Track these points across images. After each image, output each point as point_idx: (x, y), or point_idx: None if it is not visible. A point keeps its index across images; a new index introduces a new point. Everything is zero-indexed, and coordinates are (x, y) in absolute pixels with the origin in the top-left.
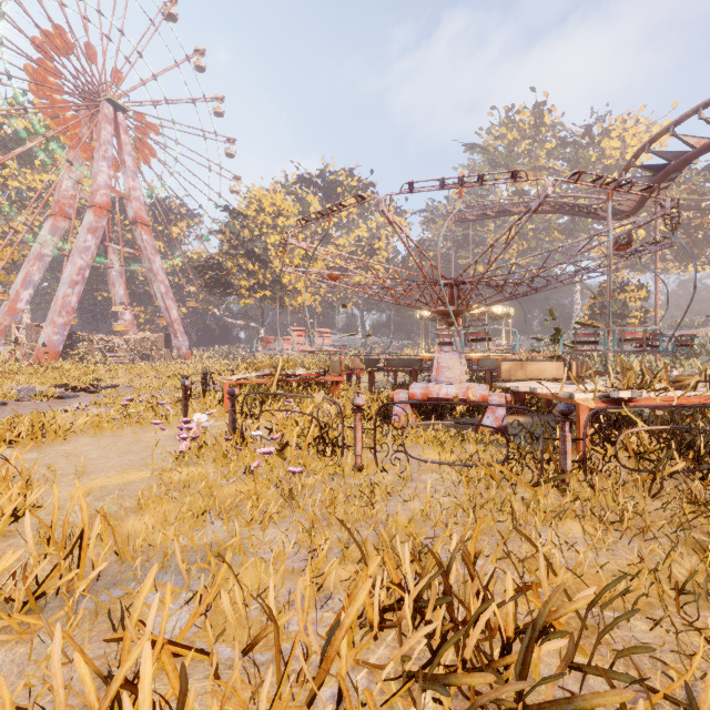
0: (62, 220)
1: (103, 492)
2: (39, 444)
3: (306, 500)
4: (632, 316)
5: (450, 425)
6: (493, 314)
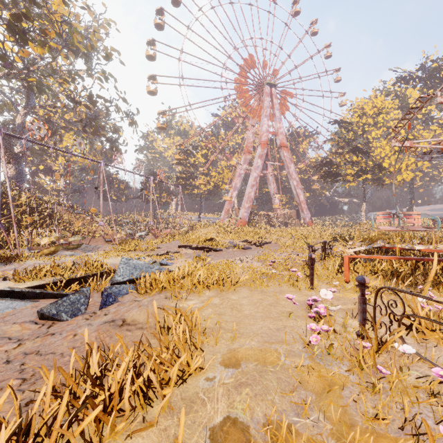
0: (248, 155)
1: (243, 374)
2: (221, 290)
3: None
4: None
5: None
6: None
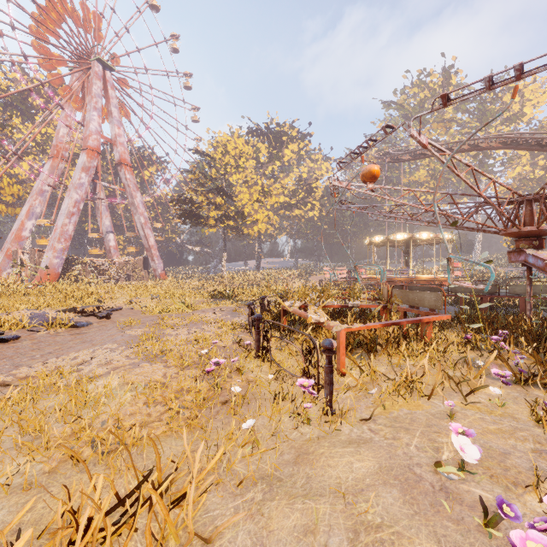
0: (59, 161)
1: None
2: None
3: None
4: None
5: None
6: (436, 240)
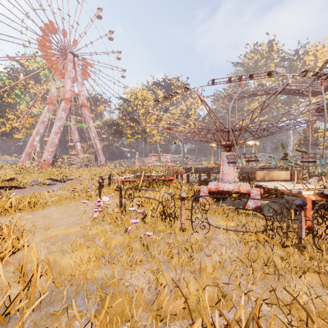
0: (52, 106)
1: (56, 239)
2: (32, 210)
3: (155, 253)
4: (321, 145)
5: (229, 204)
6: (247, 145)
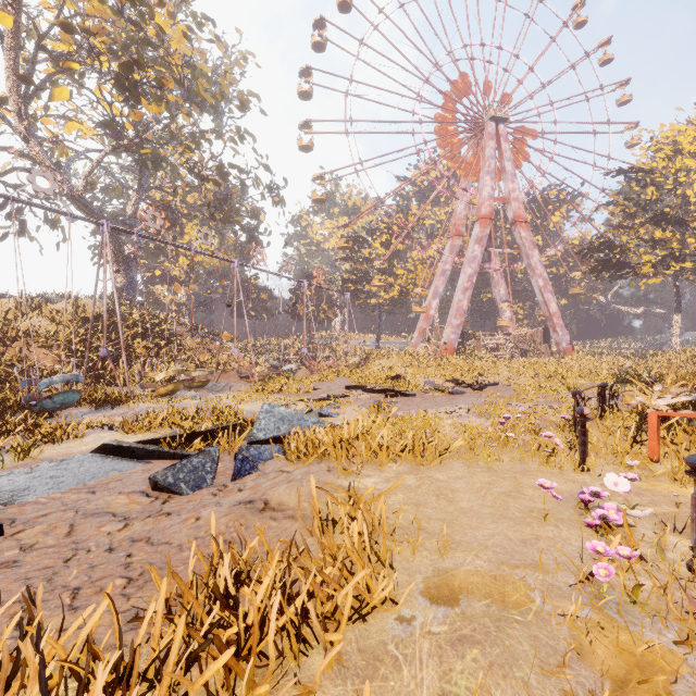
0: (457, 239)
1: (464, 620)
2: (418, 463)
3: None
4: None
5: None
6: None
